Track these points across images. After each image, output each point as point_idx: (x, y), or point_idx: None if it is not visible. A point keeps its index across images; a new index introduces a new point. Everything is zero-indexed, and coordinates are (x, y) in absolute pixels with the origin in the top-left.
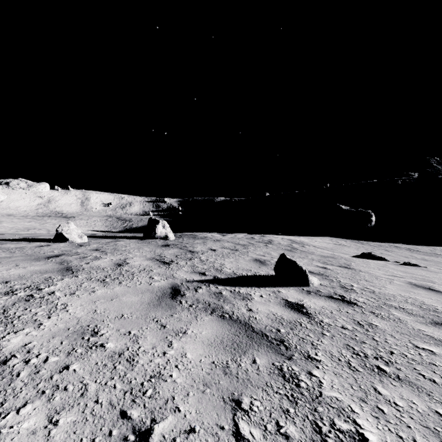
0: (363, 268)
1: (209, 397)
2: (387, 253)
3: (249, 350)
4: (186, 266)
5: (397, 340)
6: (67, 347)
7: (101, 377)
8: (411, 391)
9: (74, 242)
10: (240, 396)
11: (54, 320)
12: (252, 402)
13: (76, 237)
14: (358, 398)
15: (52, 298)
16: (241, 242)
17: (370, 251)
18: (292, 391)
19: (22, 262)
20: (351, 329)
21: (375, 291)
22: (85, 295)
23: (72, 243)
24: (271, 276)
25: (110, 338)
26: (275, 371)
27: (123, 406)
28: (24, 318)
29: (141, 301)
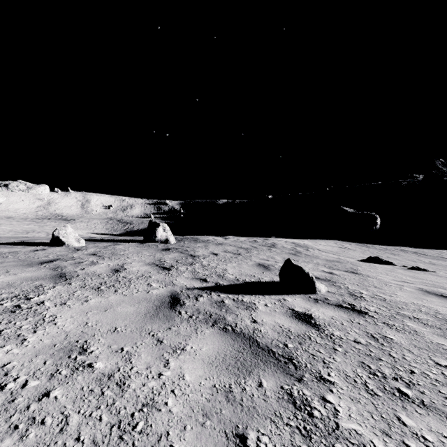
0: (371, 274)
1: (209, 431)
2: (393, 257)
3: (254, 370)
4: (187, 272)
5: (416, 356)
6: (50, 368)
7: (85, 406)
8: (440, 421)
9: (71, 245)
10: (245, 429)
11: (39, 335)
12: (259, 437)
13: (73, 241)
14: (380, 430)
15: (40, 309)
16: (244, 246)
17: (376, 255)
18: (305, 422)
19: (13, 268)
20: (365, 344)
21: (386, 298)
22: (77, 305)
23: (69, 247)
24: (276, 282)
25: (99, 357)
26: (285, 397)
27: (109, 445)
28: (7, 332)
29: (137, 312)
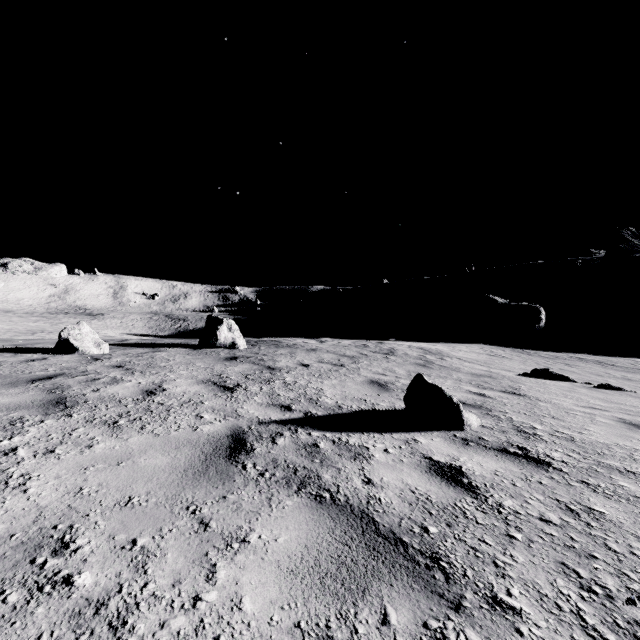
0: (541, 395)
1: None
2: (569, 369)
3: (373, 585)
4: (261, 395)
5: None
6: None
7: None
8: None
9: (88, 353)
10: None
11: None
12: None
13: (90, 346)
14: None
15: (6, 462)
16: (348, 353)
17: (543, 366)
18: None
19: None
20: (560, 524)
21: (574, 437)
22: (72, 455)
23: (84, 355)
24: (399, 411)
25: (89, 560)
26: None
27: None
28: None
29: (173, 465)
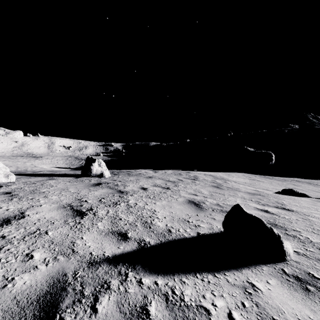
0: (302, 210)
1: None
2: (298, 188)
3: None
4: (105, 219)
5: None
6: None
7: None
8: None
9: None
10: None
11: None
12: None
13: (0, 177)
14: None
15: None
16: (171, 179)
17: (283, 186)
18: None
19: None
20: None
21: None
22: None
23: None
24: (219, 234)
25: None
26: None
27: None
28: None
29: None
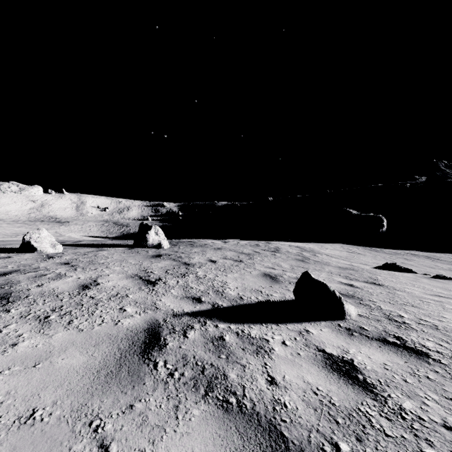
0: (395, 285)
1: None
2: (408, 263)
3: None
4: (177, 288)
5: None
6: None
7: None
8: None
9: (45, 252)
10: None
11: None
12: None
13: (47, 247)
14: None
15: None
16: (245, 251)
17: (390, 261)
18: None
19: None
20: None
21: (436, 325)
22: None
23: (42, 254)
24: (290, 301)
25: None
26: None
27: None
28: None
29: (88, 365)
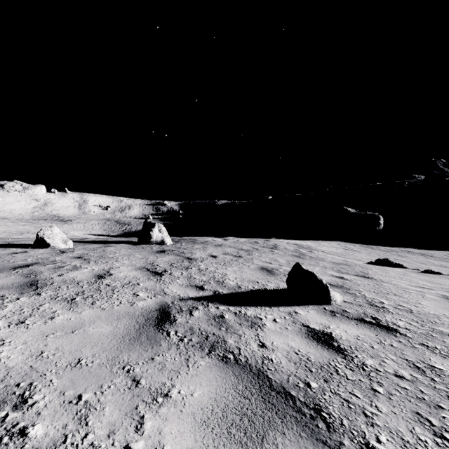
0: (384, 278)
1: None
2: (401, 259)
3: (269, 434)
4: (181, 278)
5: None
6: None
7: None
8: None
9: (57, 247)
10: None
11: None
12: None
13: (59, 243)
14: None
15: None
16: (244, 247)
17: (383, 257)
18: None
19: None
20: (411, 379)
21: (412, 309)
22: (38, 325)
23: (54, 249)
24: (283, 290)
25: (42, 413)
26: None
27: None
28: None
29: (114, 333)
